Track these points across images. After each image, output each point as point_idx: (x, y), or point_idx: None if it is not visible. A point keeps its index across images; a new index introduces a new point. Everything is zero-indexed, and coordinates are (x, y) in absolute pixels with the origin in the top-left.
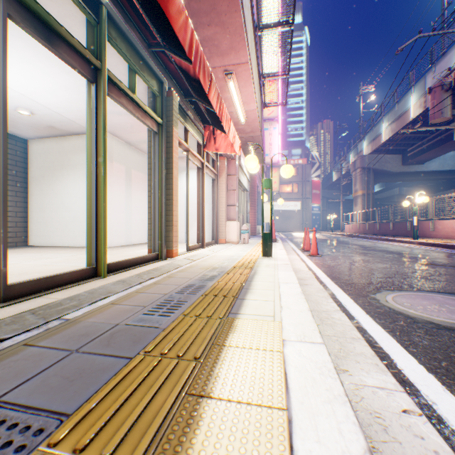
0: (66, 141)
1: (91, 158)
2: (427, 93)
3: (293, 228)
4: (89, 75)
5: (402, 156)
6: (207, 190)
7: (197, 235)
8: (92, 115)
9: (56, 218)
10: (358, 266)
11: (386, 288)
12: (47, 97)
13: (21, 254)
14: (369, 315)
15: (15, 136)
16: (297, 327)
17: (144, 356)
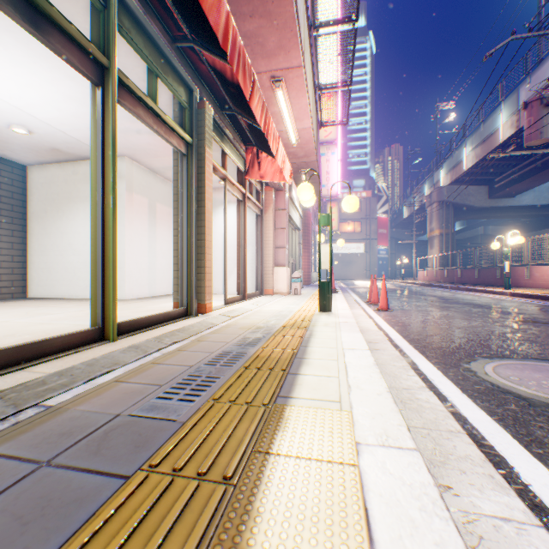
0: (74, 167)
1: (96, 185)
2: (522, 109)
3: (356, 275)
4: (93, 75)
5: (488, 187)
6: (250, 229)
7: (238, 285)
8: (97, 128)
9: (62, 263)
10: (441, 325)
11: (482, 355)
12: (47, 111)
13: (16, 309)
14: (466, 394)
15: (11, 161)
16: (375, 420)
17: (147, 474)
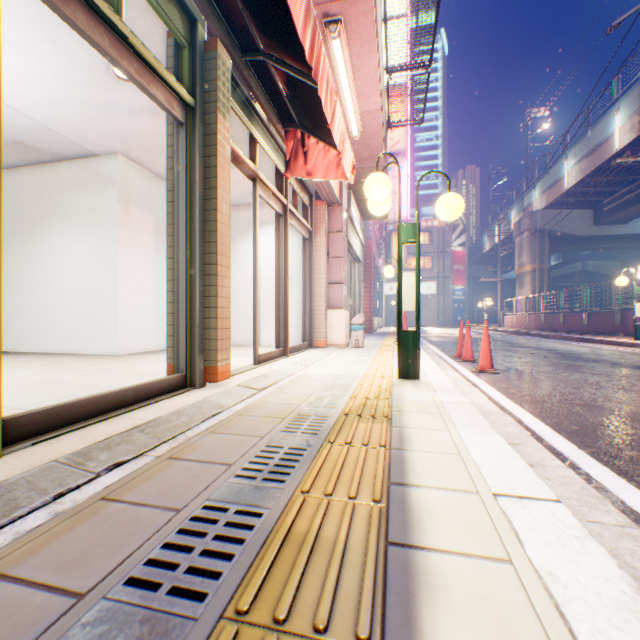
0: (51, 171)
1: None
2: None
3: (426, 321)
4: None
5: (593, 211)
6: (295, 259)
7: (276, 334)
8: None
9: (35, 304)
10: (596, 400)
11: None
12: None
13: None
14: None
15: None
16: None
17: None
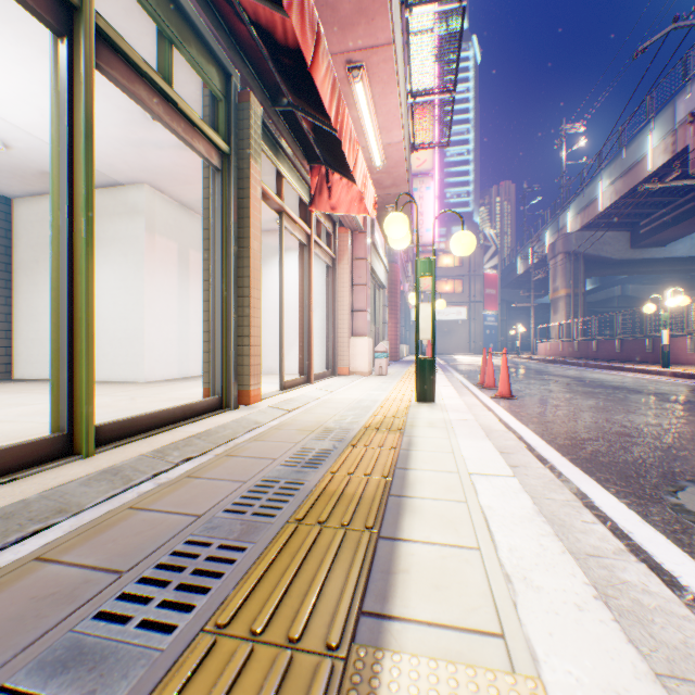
0: None
1: (60, 201)
2: (688, 122)
3: (456, 349)
4: (50, 15)
5: (630, 233)
6: (319, 286)
7: (300, 362)
8: (60, 106)
9: None
10: (596, 421)
11: (689, 478)
12: (24, 112)
13: None
14: None
15: None
16: None
17: None
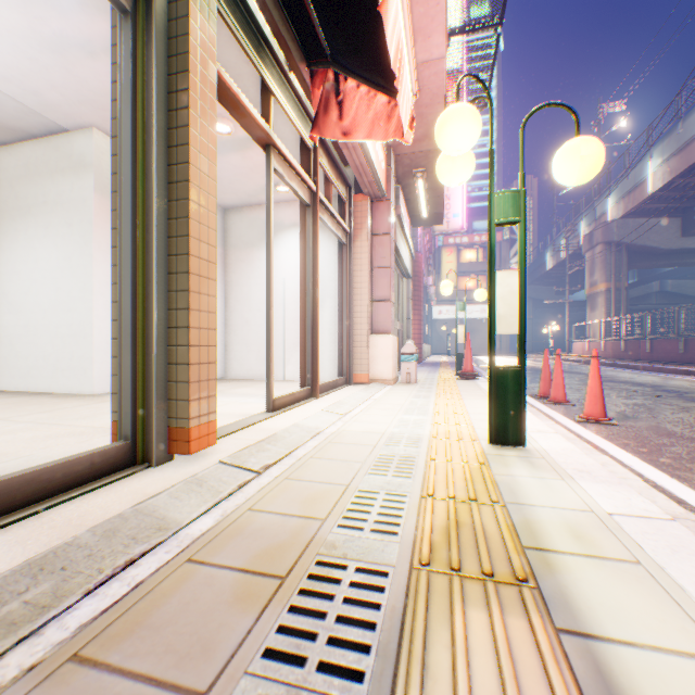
0: (11, 154)
1: None
2: None
3: (479, 349)
4: None
5: (681, 219)
6: (330, 270)
7: (302, 367)
8: None
9: None
10: None
11: None
12: None
13: None
14: None
15: None
16: None
17: None
